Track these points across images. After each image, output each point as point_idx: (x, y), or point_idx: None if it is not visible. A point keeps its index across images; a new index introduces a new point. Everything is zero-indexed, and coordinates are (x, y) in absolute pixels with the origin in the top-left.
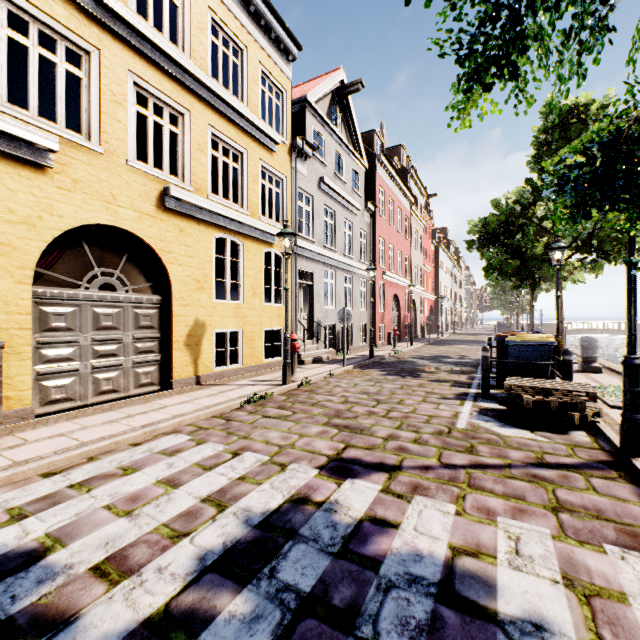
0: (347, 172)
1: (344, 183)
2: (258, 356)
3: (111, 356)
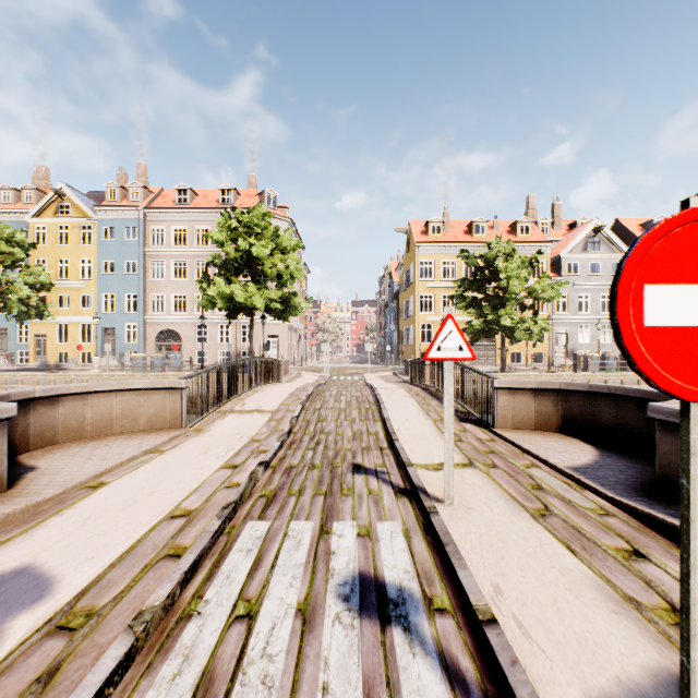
0: (604, 268)
1: (600, 275)
2: (529, 361)
3: (482, 357)
